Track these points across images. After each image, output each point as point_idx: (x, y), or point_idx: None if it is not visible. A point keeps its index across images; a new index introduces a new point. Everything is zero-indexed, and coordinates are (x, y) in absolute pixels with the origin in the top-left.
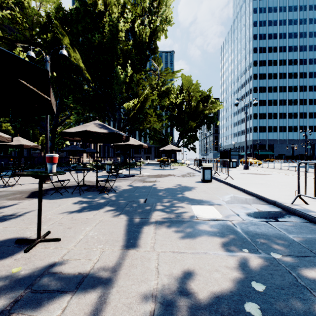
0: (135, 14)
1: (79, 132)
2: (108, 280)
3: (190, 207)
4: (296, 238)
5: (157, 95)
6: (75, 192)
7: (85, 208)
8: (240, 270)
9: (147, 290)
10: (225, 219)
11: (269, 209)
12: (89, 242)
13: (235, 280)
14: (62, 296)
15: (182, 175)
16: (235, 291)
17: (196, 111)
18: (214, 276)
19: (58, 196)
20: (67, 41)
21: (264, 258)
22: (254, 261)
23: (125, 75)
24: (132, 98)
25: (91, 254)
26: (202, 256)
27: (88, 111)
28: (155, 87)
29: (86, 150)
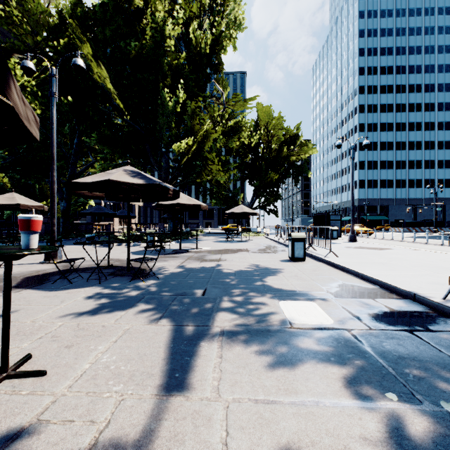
0: (190, 14)
1: (99, 183)
2: None
3: (278, 304)
4: None
5: (222, 132)
6: (93, 278)
7: (103, 307)
8: (395, 449)
9: None
10: (339, 327)
11: (406, 307)
12: (98, 378)
13: None
14: None
15: (259, 250)
16: None
17: (278, 157)
18: None
19: (64, 285)
20: (88, 50)
21: (432, 415)
22: (415, 424)
23: (174, 103)
24: (184, 136)
25: (96, 407)
26: (311, 410)
27: (120, 155)
28: (219, 120)
29: (118, 214)
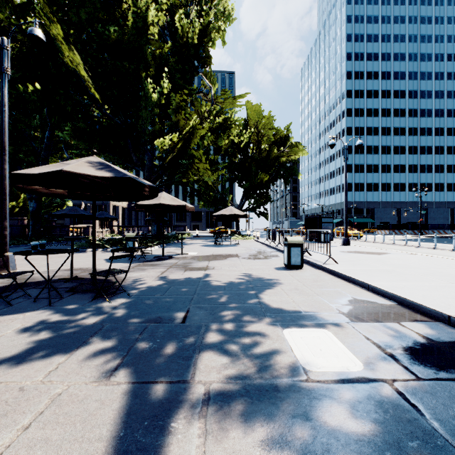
0: (175, 1)
1: (48, 174)
2: None
3: (282, 335)
4: None
5: (210, 129)
6: (44, 297)
7: (38, 347)
8: None
9: None
10: (374, 376)
11: (444, 334)
12: None
13: None
14: None
15: (251, 256)
16: None
17: (268, 158)
18: None
19: None
20: (58, 31)
21: None
22: None
23: (158, 94)
24: (169, 131)
25: None
26: None
27: (98, 151)
28: (207, 117)
29: (96, 216)
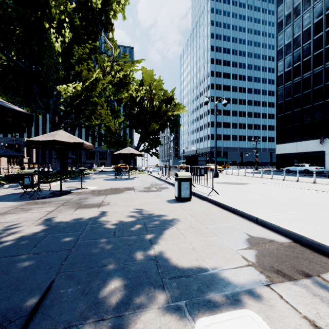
0: None
1: None
2: None
3: None
4: None
5: (111, 83)
6: None
7: None
8: None
9: None
10: None
11: None
12: None
13: None
14: None
15: (145, 188)
16: None
17: (158, 112)
18: None
19: None
20: None
21: None
22: None
23: (61, 43)
24: (73, 79)
25: None
26: None
27: None
28: (109, 72)
29: (1, 153)
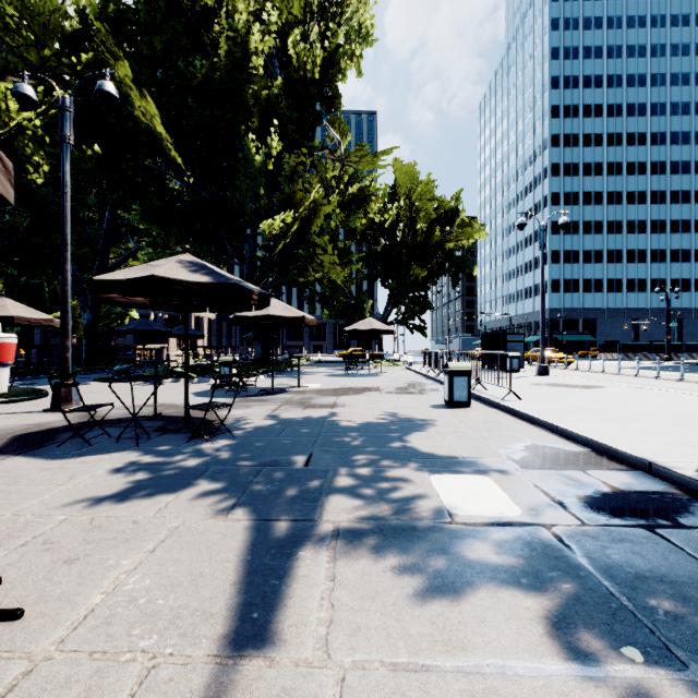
0: (288, 18)
1: (135, 281)
2: None
3: (429, 481)
4: None
5: (338, 204)
6: (127, 437)
7: (139, 487)
8: None
9: None
10: (531, 521)
11: (638, 484)
12: (114, 624)
13: None
14: None
15: (398, 389)
16: None
17: (426, 244)
18: None
19: (78, 449)
20: (126, 72)
21: None
22: None
23: (263, 156)
24: (280, 209)
25: (105, 684)
26: (493, 683)
27: (178, 239)
28: (335, 185)
29: (175, 332)
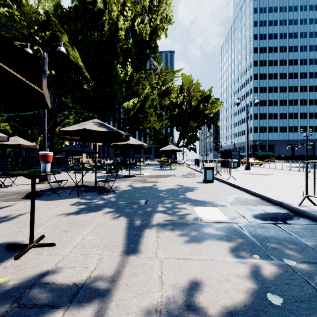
0: (135, 13)
1: (77, 131)
2: (106, 291)
3: (193, 209)
4: (308, 242)
5: (157, 94)
6: (73, 193)
7: (82, 210)
8: (253, 280)
9: (150, 303)
10: (231, 221)
11: (275, 210)
12: (86, 247)
13: (248, 292)
14: (54, 312)
15: (183, 175)
16: (250, 304)
17: (196, 111)
18: (224, 287)
19: (55, 197)
20: (66, 39)
21: (277, 265)
22: (266, 269)
23: (124, 74)
24: (131, 97)
25: (87, 261)
26: (209, 262)
27: (87, 110)
28: (155, 86)
29: (85, 151)
